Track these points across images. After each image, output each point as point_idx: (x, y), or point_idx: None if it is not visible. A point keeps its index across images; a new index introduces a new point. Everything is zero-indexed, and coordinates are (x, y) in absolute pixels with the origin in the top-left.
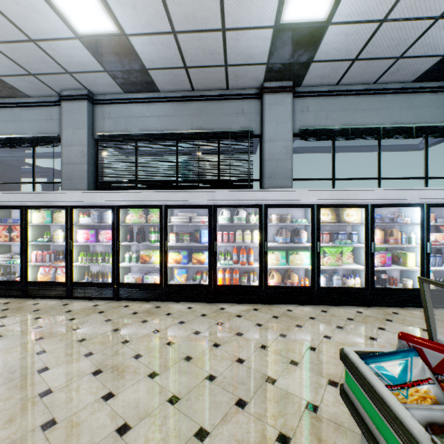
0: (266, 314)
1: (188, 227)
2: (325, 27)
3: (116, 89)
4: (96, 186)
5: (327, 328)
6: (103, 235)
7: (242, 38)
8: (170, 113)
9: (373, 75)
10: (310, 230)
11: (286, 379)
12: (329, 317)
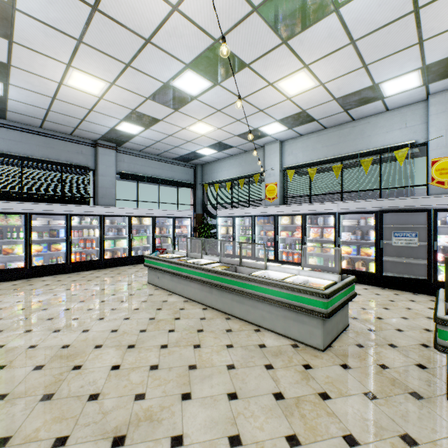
0: (107, 271)
1: (41, 228)
2: (136, 136)
3: None
4: None
5: (137, 269)
6: None
7: (92, 125)
8: (17, 139)
9: (156, 153)
10: (127, 228)
11: (125, 279)
12: (137, 267)
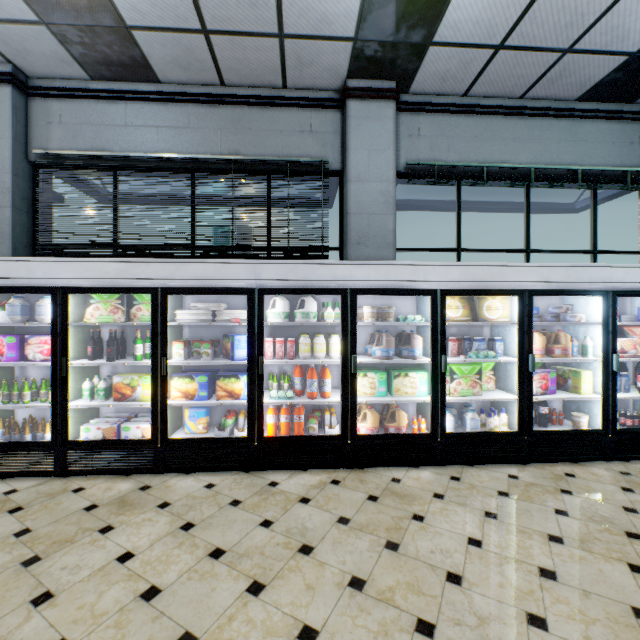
0: (355, 492)
1: (212, 330)
2: None
3: (73, 69)
4: (33, 253)
5: (469, 519)
6: (36, 346)
7: None
8: (180, 122)
9: (522, 83)
10: (427, 335)
11: None
12: (468, 491)
